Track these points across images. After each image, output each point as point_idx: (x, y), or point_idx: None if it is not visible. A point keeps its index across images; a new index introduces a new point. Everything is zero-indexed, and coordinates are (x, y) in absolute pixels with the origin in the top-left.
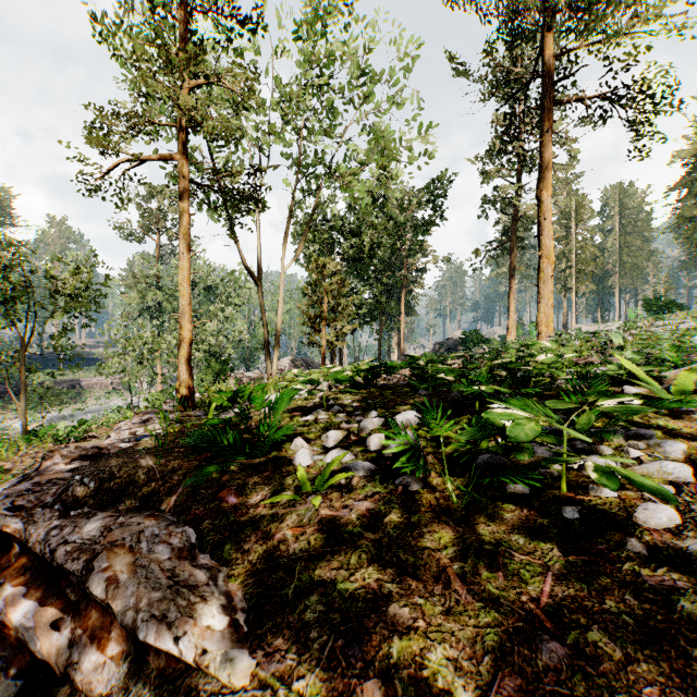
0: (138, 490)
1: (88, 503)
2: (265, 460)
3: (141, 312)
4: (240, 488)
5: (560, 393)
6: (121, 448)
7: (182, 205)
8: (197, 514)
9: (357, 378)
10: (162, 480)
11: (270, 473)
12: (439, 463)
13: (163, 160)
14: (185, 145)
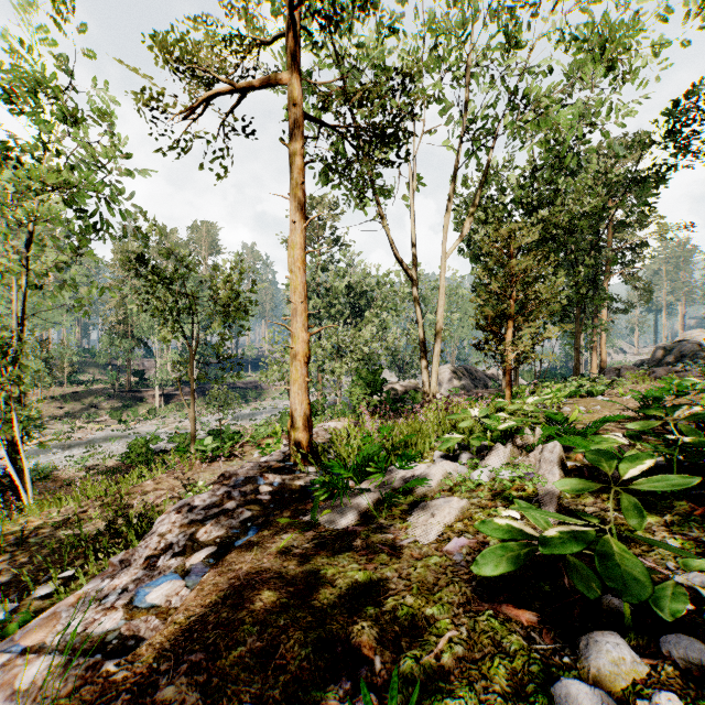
0: None
1: None
2: None
3: None
4: None
5: None
6: (15, 689)
7: (292, 147)
8: None
9: (579, 417)
10: None
11: None
12: None
13: (266, 82)
14: (295, 48)
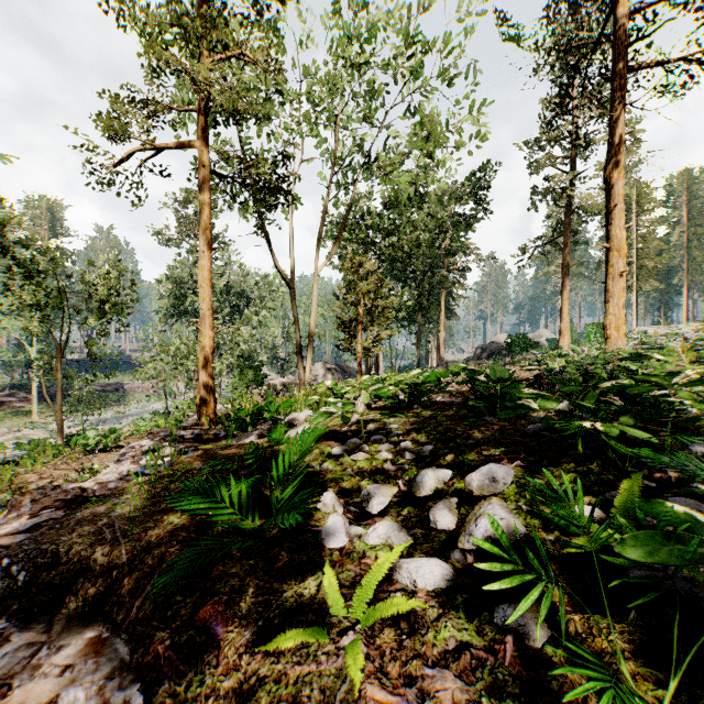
0: (91, 584)
1: (11, 610)
2: (279, 531)
3: (178, 317)
4: (233, 599)
5: (699, 429)
6: (110, 488)
7: (202, 197)
8: (158, 655)
9: (397, 389)
10: (129, 566)
11: (284, 563)
12: (560, 570)
13: (182, 148)
14: (205, 129)
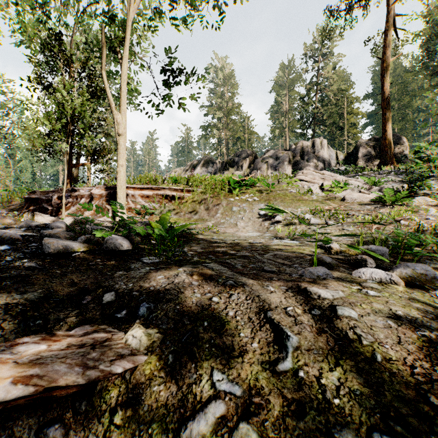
0: None
1: None
2: None
3: None
4: None
5: None
6: None
7: None
8: None
9: None
10: None
11: None
12: None
13: None
14: None
